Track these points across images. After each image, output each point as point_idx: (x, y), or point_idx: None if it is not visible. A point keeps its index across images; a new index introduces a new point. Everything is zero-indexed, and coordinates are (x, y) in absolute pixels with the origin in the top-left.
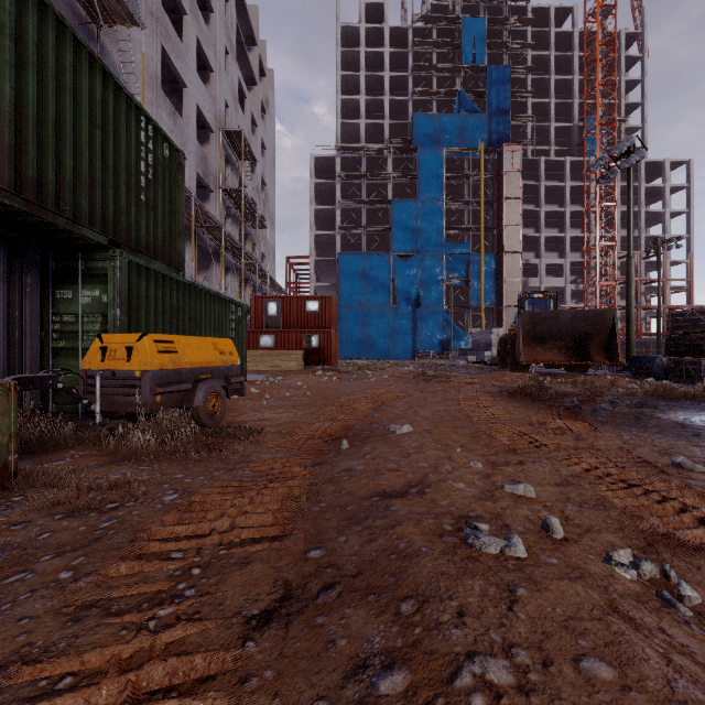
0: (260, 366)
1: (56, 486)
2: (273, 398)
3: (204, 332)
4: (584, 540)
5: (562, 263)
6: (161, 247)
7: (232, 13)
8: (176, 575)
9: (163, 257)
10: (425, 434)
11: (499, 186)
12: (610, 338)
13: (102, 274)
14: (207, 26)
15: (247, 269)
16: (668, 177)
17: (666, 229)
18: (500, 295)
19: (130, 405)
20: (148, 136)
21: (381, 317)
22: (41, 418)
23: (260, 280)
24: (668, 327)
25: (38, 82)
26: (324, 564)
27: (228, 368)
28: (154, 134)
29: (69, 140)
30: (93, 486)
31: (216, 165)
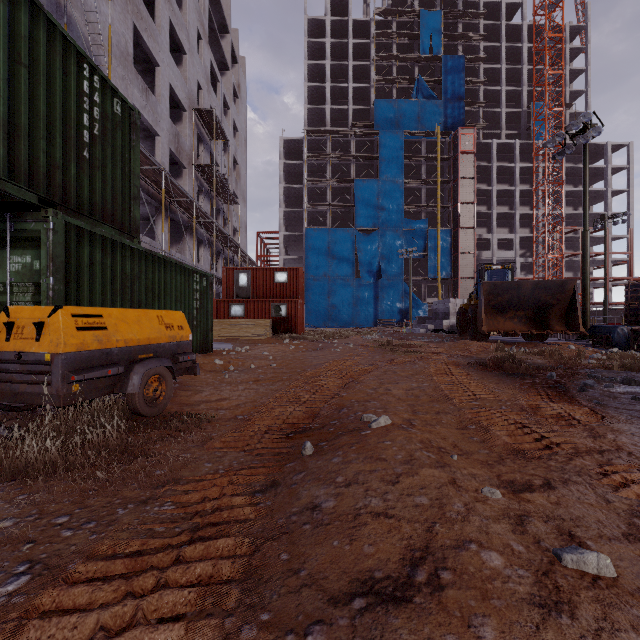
0: (229, 335)
1: None
2: (237, 370)
3: (163, 302)
4: None
5: (512, 238)
6: (110, 210)
7: (205, 0)
8: None
9: (113, 221)
10: (407, 428)
11: (454, 167)
12: (570, 308)
13: (34, 238)
14: (180, 11)
15: (219, 242)
16: (609, 159)
17: (608, 207)
18: (455, 268)
19: (40, 396)
20: (93, 87)
21: (345, 288)
22: None
23: (232, 253)
24: (627, 297)
25: None
26: None
27: (176, 344)
28: (102, 87)
29: None
30: None
31: (189, 143)
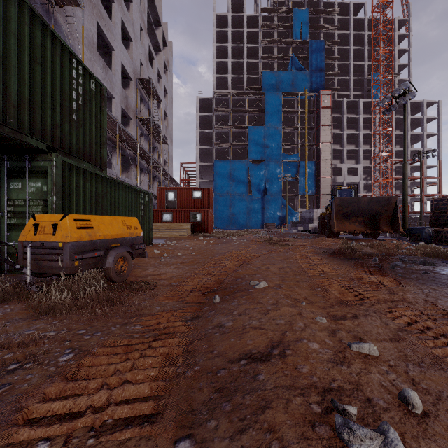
0: (162, 233)
1: None
2: (169, 256)
3: (121, 211)
4: (441, 413)
5: (357, 167)
6: (88, 152)
7: (145, 4)
8: None
9: (90, 159)
10: (277, 289)
11: (317, 117)
12: (394, 215)
13: (43, 171)
14: (128, 12)
15: (154, 170)
16: (425, 112)
17: (424, 145)
18: (318, 187)
19: (55, 268)
20: (78, 73)
21: (242, 201)
22: None
23: (163, 177)
24: (432, 208)
25: None
26: None
27: (133, 238)
28: (83, 73)
29: (14, 71)
30: (6, 343)
31: (134, 102)
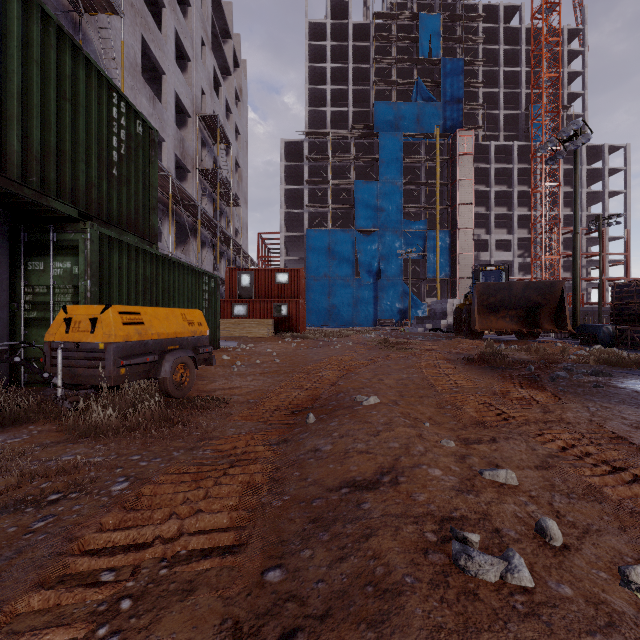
0: (233, 333)
1: (1, 470)
2: (244, 365)
3: (177, 302)
4: (586, 546)
5: (510, 239)
6: (134, 220)
7: (208, 8)
8: (100, 611)
9: (136, 230)
10: (392, 406)
11: (453, 168)
12: (559, 308)
13: (74, 246)
14: (185, 19)
15: (222, 243)
16: (607, 161)
17: (606, 208)
18: (454, 268)
19: (94, 378)
20: (120, 112)
21: (345, 288)
22: (3, 390)
23: (234, 254)
24: (613, 298)
25: (1, 51)
26: (284, 594)
27: (197, 338)
28: (127, 111)
29: (36, 111)
30: (40, 470)
31: (193, 148)
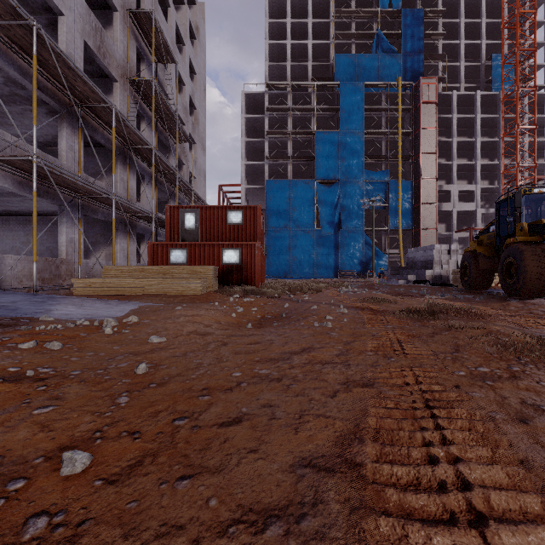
0: (147, 288)
1: None
2: None
3: None
4: None
5: (473, 189)
6: None
7: None
8: None
9: None
10: None
11: (415, 118)
12: None
13: None
14: None
15: (169, 183)
16: None
17: None
18: (416, 219)
19: None
20: None
21: (306, 239)
22: None
23: (187, 198)
24: None
25: None
26: None
27: None
28: None
29: None
30: None
31: (121, 51)
